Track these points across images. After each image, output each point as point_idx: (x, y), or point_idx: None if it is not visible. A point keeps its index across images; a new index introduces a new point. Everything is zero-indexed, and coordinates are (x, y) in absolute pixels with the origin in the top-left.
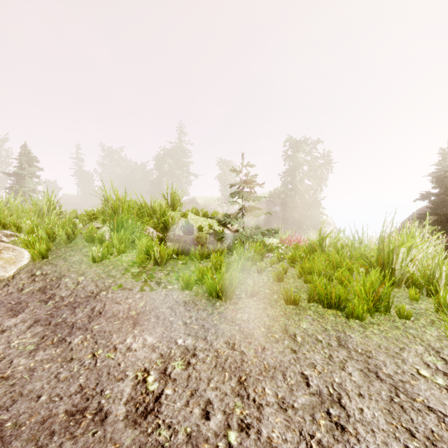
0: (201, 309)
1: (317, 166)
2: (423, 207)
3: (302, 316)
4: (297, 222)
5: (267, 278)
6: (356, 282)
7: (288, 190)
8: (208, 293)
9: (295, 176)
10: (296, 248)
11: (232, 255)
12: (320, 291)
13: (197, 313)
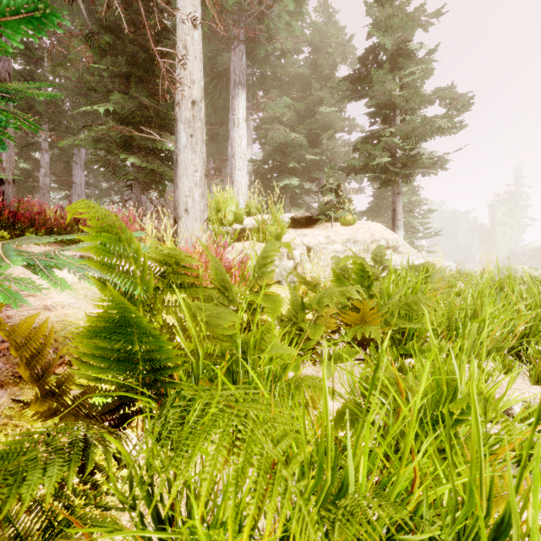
0: None
1: None
2: None
3: None
4: None
5: None
6: None
7: None
8: None
9: None
10: None
11: None
12: None
13: None
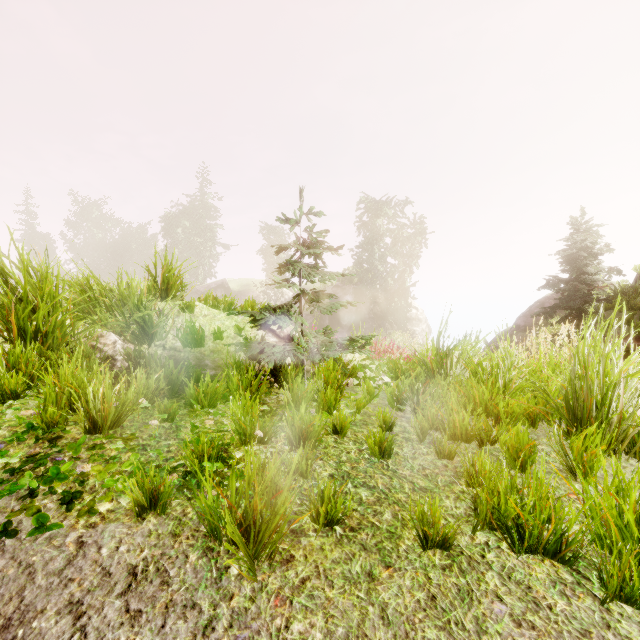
0: (178, 606)
1: (404, 238)
2: (544, 298)
3: (481, 603)
4: (376, 318)
5: (355, 446)
6: (603, 486)
7: (363, 272)
8: (209, 532)
9: (374, 251)
10: (394, 366)
11: (279, 387)
12: (505, 507)
13: (161, 629)
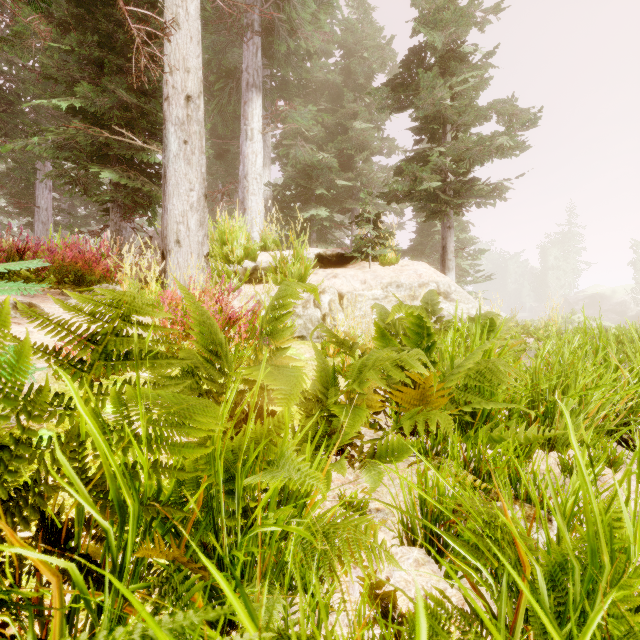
0: None
1: None
2: None
3: None
4: None
5: None
6: None
7: None
8: None
9: None
10: None
11: None
12: None
13: None
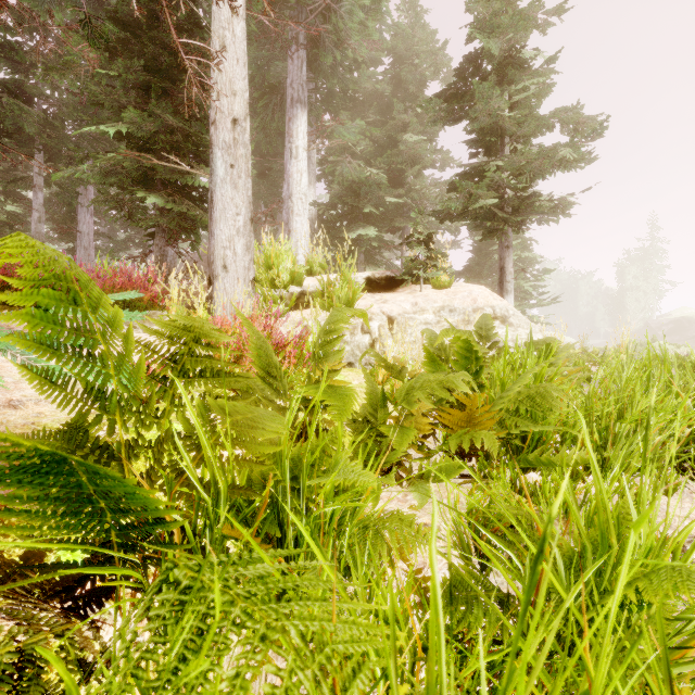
0: None
1: None
2: None
3: None
4: None
5: None
6: None
7: None
8: None
9: None
10: None
11: None
12: None
13: None
